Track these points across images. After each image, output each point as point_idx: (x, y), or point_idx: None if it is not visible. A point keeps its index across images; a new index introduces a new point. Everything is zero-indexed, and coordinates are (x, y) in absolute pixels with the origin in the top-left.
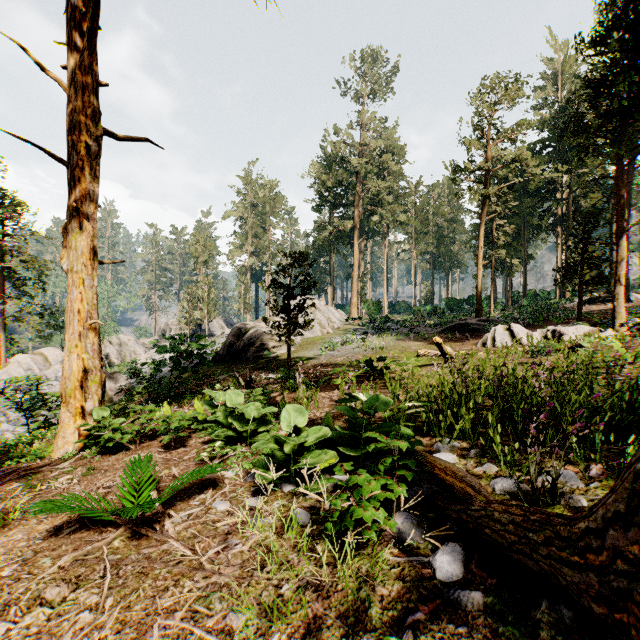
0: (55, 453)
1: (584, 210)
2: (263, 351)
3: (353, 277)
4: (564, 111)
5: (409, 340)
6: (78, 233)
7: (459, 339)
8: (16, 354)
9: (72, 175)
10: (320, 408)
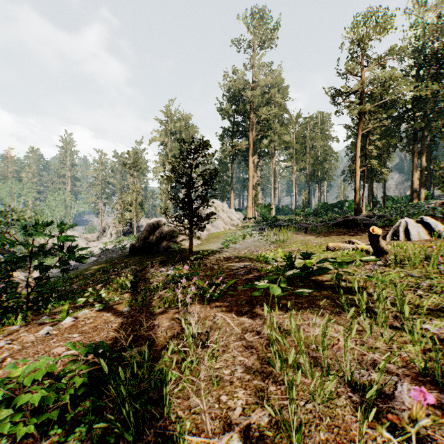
0: None
1: (439, 128)
2: (172, 244)
3: (249, 186)
4: (419, 51)
5: (304, 234)
6: None
7: (354, 233)
8: None
9: None
10: (223, 388)
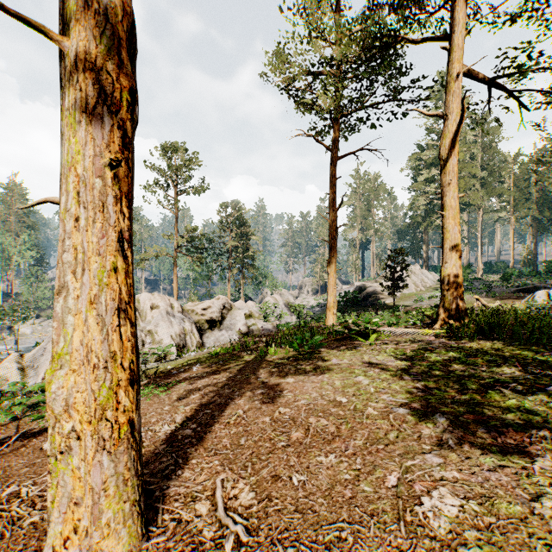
0: (328, 324)
1: None
2: (375, 301)
3: None
4: None
5: (481, 297)
6: (332, 262)
7: (519, 297)
8: (244, 297)
9: (331, 246)
10: None
